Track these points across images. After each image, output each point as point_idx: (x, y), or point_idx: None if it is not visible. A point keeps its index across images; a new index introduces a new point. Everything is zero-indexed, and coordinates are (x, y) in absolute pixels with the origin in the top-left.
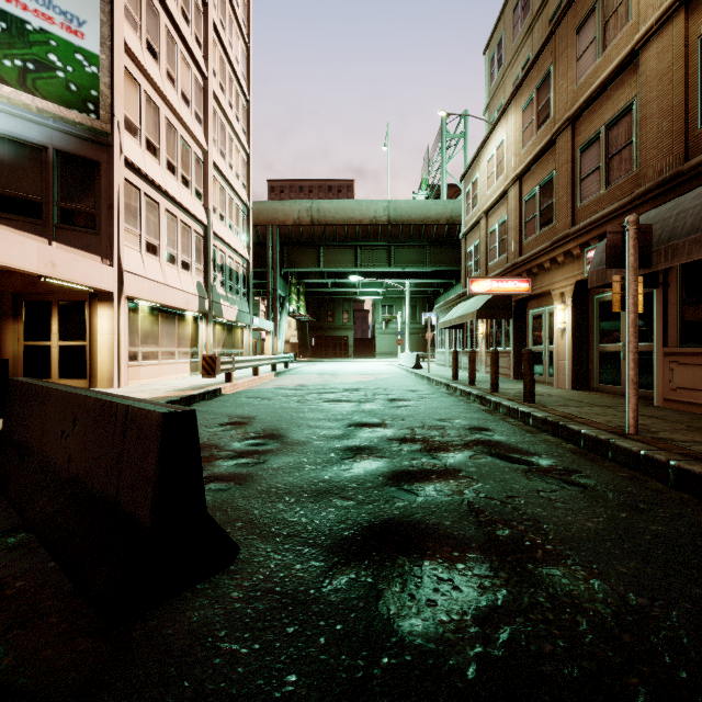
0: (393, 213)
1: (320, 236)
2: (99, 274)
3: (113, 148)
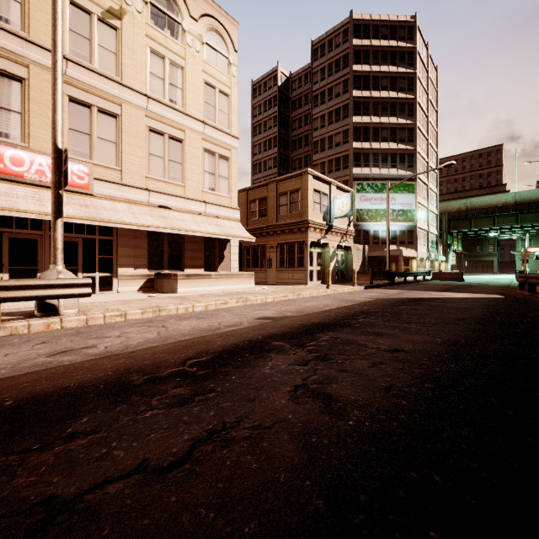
0: (518, 198)
1: (471, 214)
2: (415, 254)
3: (416, 226)
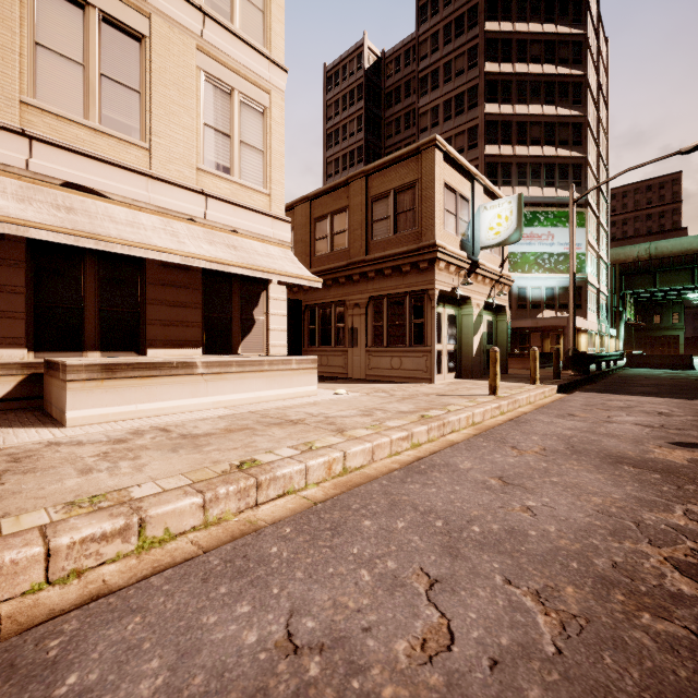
0: None
1: (657, 266)
2: (585, 324)
3: (587, 280)
